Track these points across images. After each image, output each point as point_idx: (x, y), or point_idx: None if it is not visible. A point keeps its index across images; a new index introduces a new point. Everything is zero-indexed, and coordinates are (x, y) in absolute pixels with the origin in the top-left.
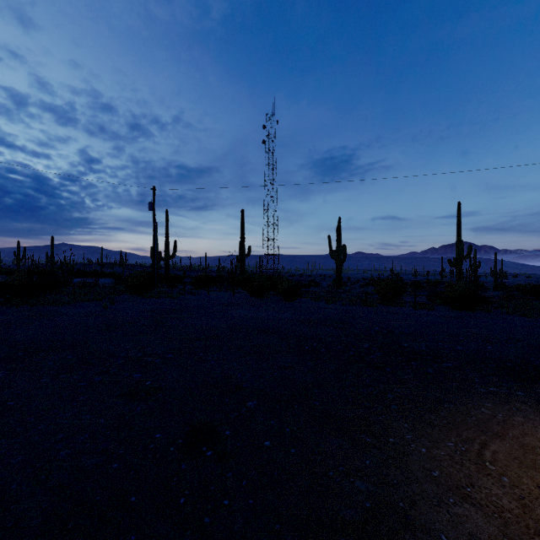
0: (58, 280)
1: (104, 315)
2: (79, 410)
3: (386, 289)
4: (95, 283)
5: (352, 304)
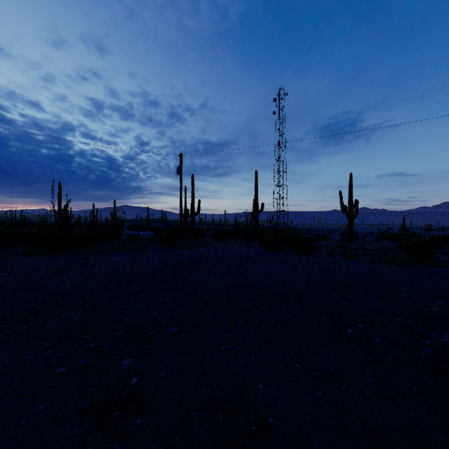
0: (110, 233)
1: (133, 265)
2: (15, 443)
3: (411, 245)
4: (138, 235)
5: (376, 261)
